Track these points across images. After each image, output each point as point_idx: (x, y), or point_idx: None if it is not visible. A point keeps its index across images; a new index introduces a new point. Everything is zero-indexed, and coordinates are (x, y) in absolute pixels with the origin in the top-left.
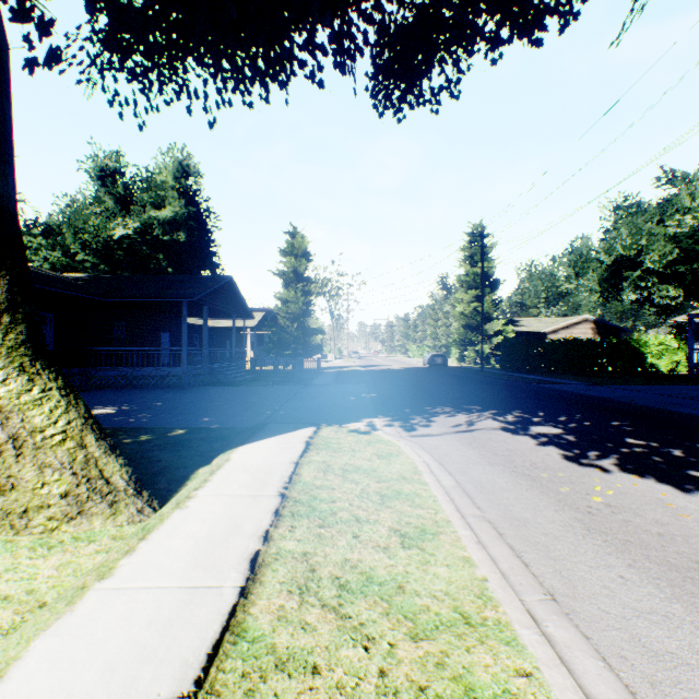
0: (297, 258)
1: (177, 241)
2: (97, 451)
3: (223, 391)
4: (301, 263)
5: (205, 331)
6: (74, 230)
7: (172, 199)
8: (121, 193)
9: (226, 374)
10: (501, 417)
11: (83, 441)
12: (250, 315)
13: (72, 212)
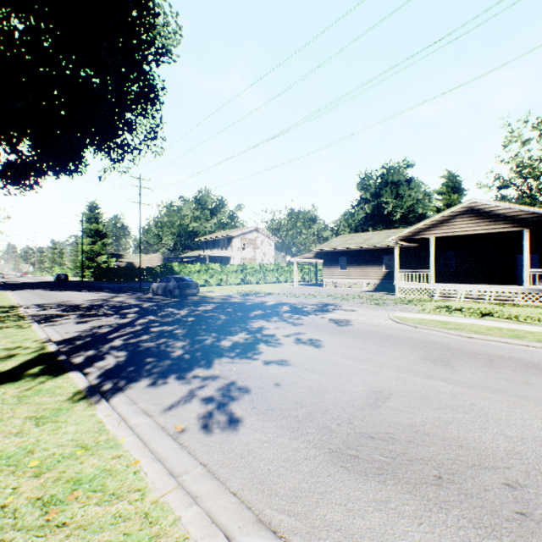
0: None
1: None
2: None
3: None
4: None
5: None
6: None
7: None
8: None
9: None
10: (48, 289)
11: None
12: None
13: None
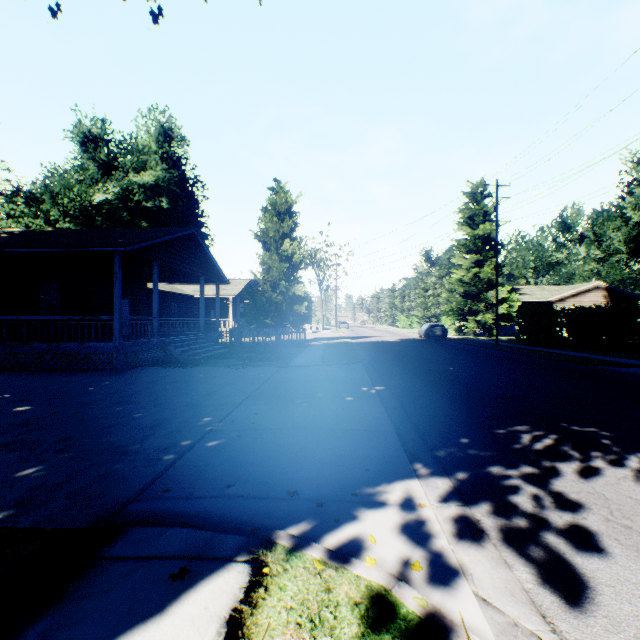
0: (280, 217)
1: (160, 208)
2: None
3: (162, 377)
4: (285, 223)
5: (155, 295)
6: (51, 195)
7: (152, 162)
8: (104, 159)
9: (183, 349)
10: None
11: None
12: (224, 279)
13: (48, 176)
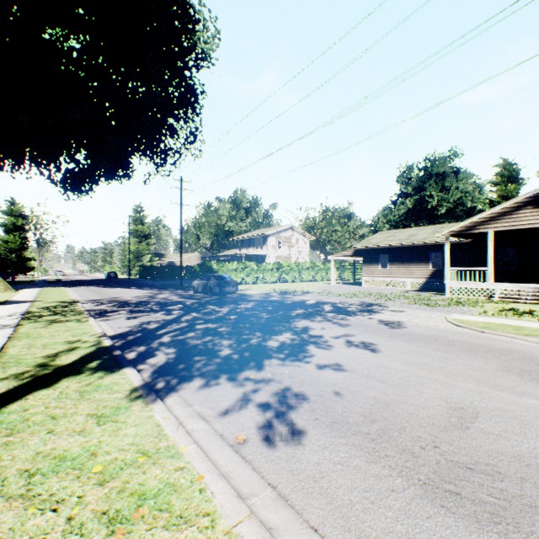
0: (16, 217)
1: None
2: (8, 283)
3: None
4: (20, 220)
5: None
6: None
7: None
8: None
9: None
10: (101, 286)
11: (5, 282)
12: None
13: None
